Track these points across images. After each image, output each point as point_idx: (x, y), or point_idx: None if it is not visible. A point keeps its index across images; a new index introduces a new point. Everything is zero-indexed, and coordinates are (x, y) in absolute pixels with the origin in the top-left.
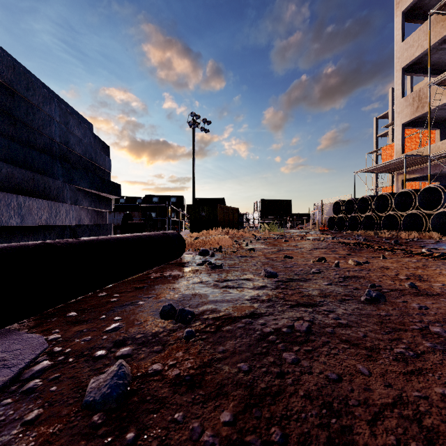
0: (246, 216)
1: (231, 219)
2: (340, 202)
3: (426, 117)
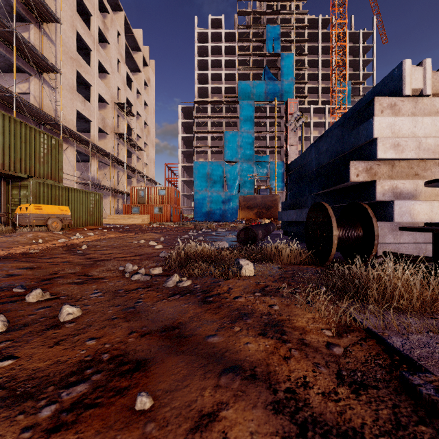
0: None
1: None
2: None
3: None
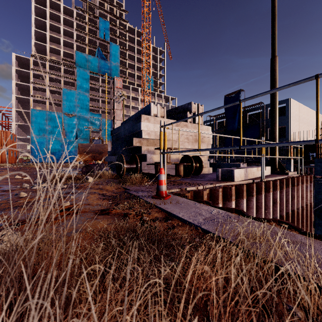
0: None
1: None
2: None
3: None
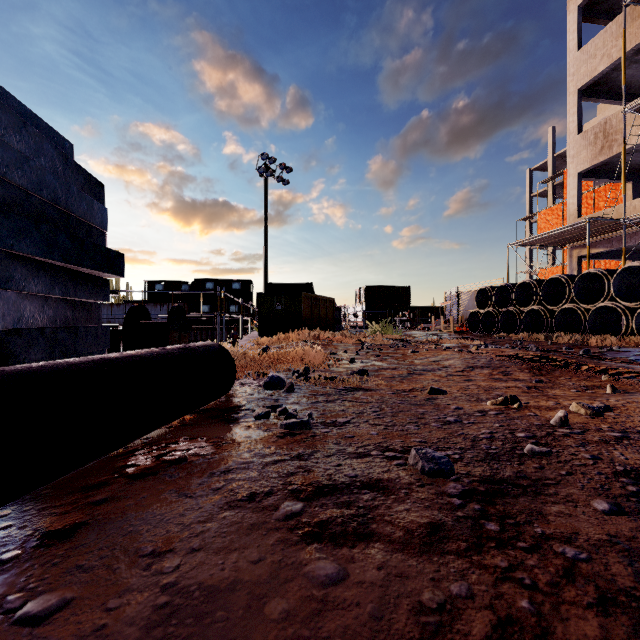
0: (344, 310)
1: (322, 315)
2: (487, 289)
3: (613, 163)
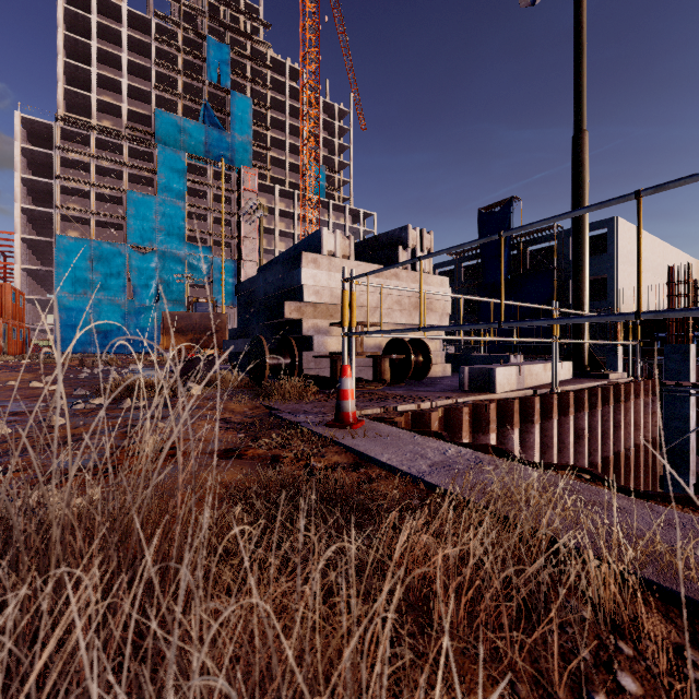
0: None
1: None
2: None
3: None
